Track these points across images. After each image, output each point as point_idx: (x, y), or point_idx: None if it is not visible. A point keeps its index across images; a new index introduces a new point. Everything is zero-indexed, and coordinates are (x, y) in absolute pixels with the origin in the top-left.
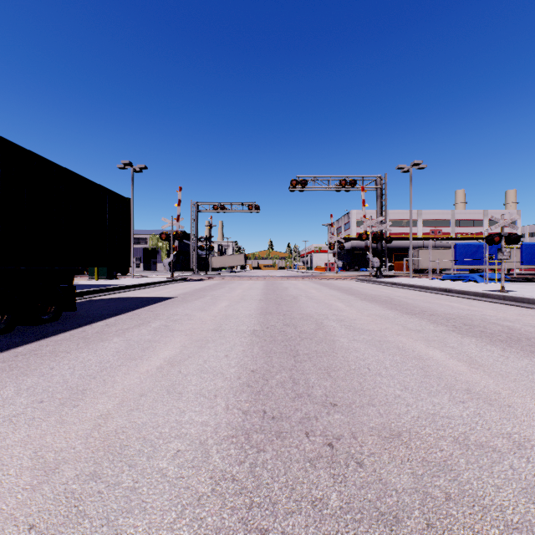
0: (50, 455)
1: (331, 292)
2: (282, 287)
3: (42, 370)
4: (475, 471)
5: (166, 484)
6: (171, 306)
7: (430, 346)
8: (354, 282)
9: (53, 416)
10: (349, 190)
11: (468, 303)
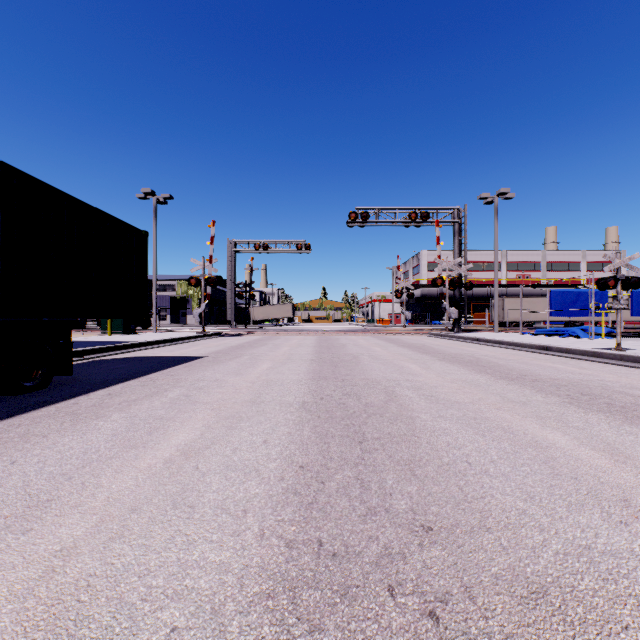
0: None
1: (400, 350)
2: (339, 344)
3: None
4: None
5: None
6: (198, 368)
7: (547, 426)
8: (426, 338)
9: None
10: (420, 225)
11: (576, 364)
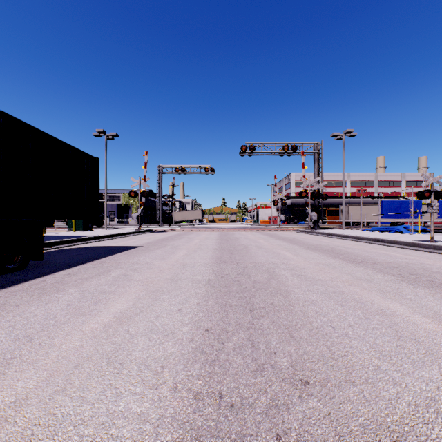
0: None
1: (277, 241)
2: (234, 238)
3: None
4: None
5: None
6: (134, 255)
7: (387, 298)
8: (295, 233)
9: None
10: (290, 154)
11: (402, 251)
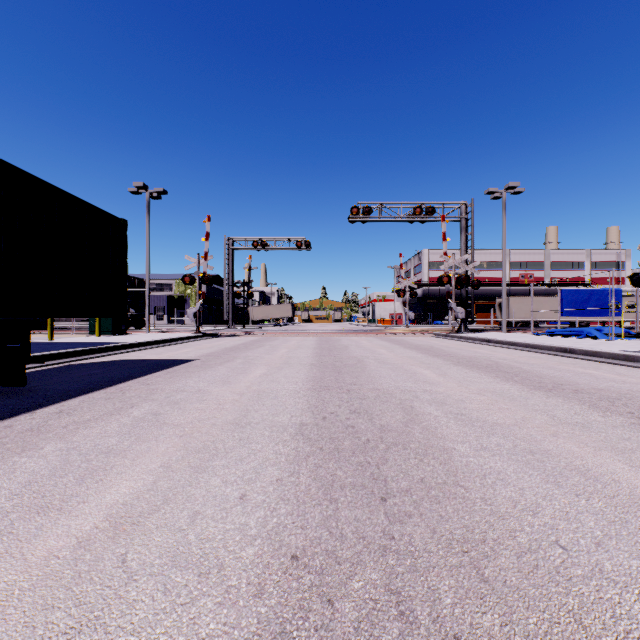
0: None
1: (407, 352)
2: (341, 346)
3: None
4: None
5: None
6: (181, 375)
7: (638, 466)
8: (432, 339)
9: None
10: (424, 220)
11: (611, 369)
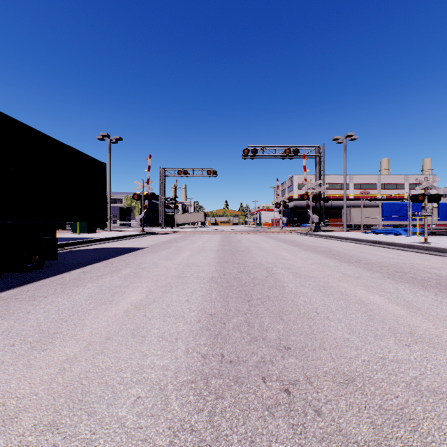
0: (12, 402)
1: (278, 243)
2: (236, 240)
3: (19, 314)
4: (434, 420)
5: (124, 436)
6: (141, 255)
7: (370, 291)
8: (296, 236)
9: (22, 360)
10: (292, 157)
11: (396, 253)
